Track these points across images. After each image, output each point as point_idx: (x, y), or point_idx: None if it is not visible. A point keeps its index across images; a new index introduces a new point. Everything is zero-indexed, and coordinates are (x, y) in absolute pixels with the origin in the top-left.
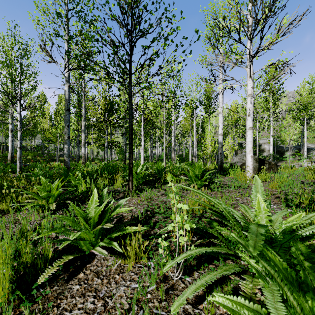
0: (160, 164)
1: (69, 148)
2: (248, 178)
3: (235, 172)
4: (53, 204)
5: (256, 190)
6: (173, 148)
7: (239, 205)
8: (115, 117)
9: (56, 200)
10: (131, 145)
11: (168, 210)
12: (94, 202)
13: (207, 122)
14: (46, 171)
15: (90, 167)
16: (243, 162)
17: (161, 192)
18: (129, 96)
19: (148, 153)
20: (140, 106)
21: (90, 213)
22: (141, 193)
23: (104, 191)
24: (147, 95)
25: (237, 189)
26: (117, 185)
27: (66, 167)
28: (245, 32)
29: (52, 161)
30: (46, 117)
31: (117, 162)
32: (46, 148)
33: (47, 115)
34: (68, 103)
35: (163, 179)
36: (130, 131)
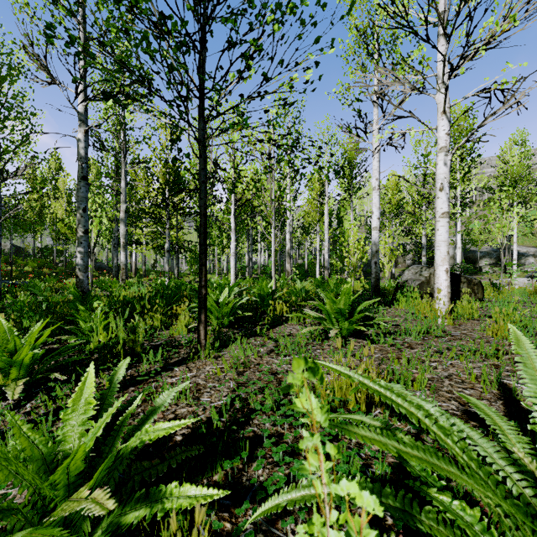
0: (265, 285)
1: (87, 254)
2: (439, 314)
3: (408, 299)
4: (17, 385)
5: (533, 373)
6: (289, 253)
7: (473, 405)
8: (183, 196)
9: (30, 371)
10: (203, 247)
11: (283, 398)
12: (82, 406)
13: (347, 208)
14: (44, 297)
15: (134, 288)
16: (422, 279)
17: (267, 346)
18: (199, 141)
19: (244, 261)
20: (225, 168)
21: (67, 439)
22: (224, 349)
23: (119, 367)
24: (241, 155)
25: (424, 338)
26: (179, 329)
27: (79, 291)
28: (439, 19)
29: (71, 276)
30: (60, 198)
31: (189, 277)
32: (61, 252)
33: (62, 194)
34: (85, 164)
35: (271, 316)
36: (201, 217)
